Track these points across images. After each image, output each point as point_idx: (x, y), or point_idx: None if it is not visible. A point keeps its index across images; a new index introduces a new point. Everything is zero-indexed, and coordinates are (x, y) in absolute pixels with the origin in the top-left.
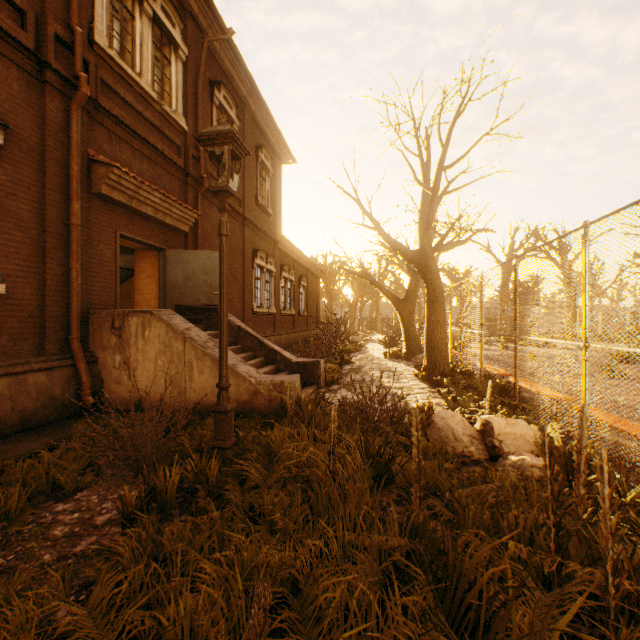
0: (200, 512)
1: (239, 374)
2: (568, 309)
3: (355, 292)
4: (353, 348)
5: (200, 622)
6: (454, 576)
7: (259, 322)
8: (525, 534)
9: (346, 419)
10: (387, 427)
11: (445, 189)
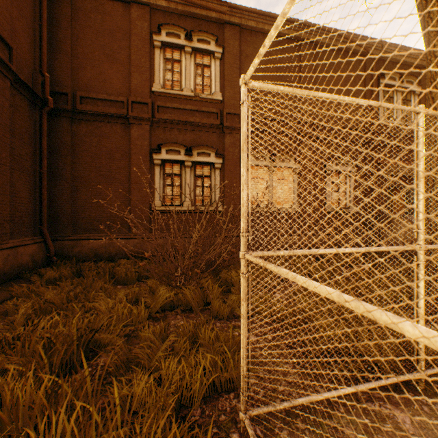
0: None
1: None
2: None
3: None
4: None
5: None
6: None
7: None
8: None
9: None
10: None
11: None
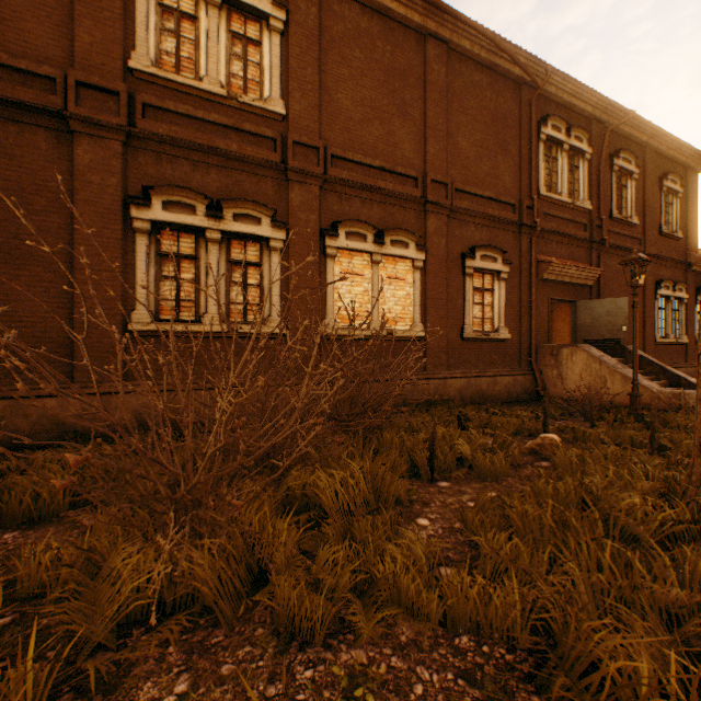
0: None
1: (642, 385)
2: None
3: None
4: None
5: (633, 436)
6: None
7: (662, 352)
8: None
9: None
10: None
11: None
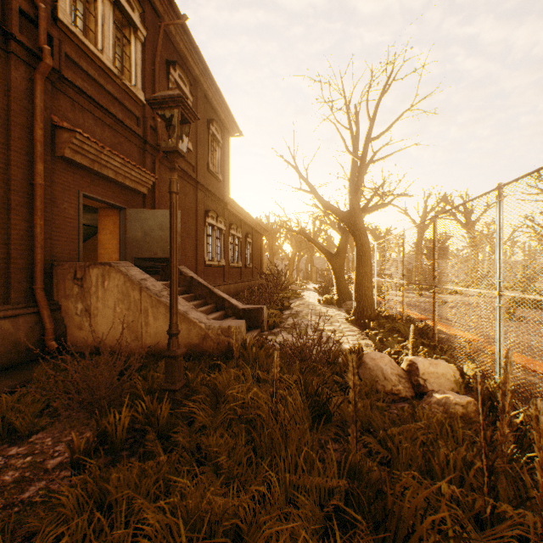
0: (149, 454)
1: (190, 320)
2: (471, 262)
3: (293, 248)
4: (292, 295)
5: None
6: (394, 521)
7: (210, 273)
8: (456, 473)
9: (286, 360)
10: (323, 368)
11: (371, 158)
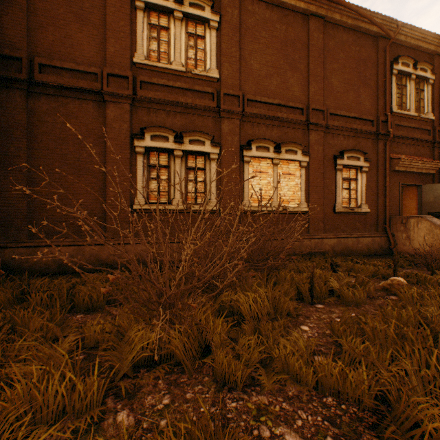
0: None
1: None
2: None
3: None
4: None
5: None
6: None
7: None
8: None
9: None
10: None
11: None
